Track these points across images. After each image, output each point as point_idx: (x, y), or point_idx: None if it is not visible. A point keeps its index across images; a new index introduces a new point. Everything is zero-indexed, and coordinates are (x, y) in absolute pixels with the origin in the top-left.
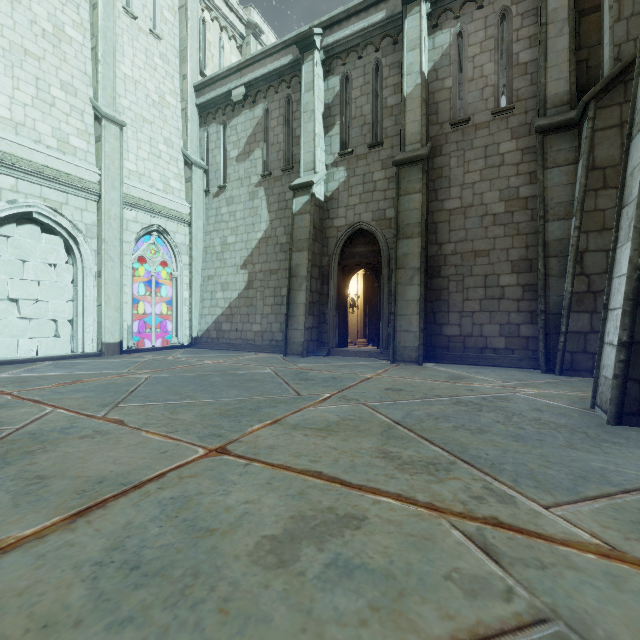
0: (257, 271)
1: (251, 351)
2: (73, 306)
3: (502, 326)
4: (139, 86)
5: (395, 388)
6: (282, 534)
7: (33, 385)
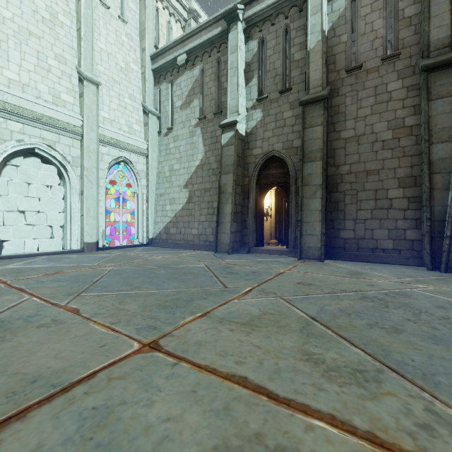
0: (195, 189)
1: (191, 249)
2: (64, 216)
3: (390, 231)
4: (111, 57)
5: (305, 282)
6: None
7: (25, 275)
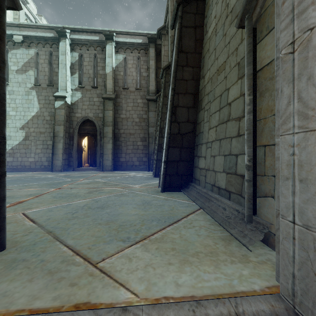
0: (31, 131)
1: (29, 171)
2: None
3: (138, 158)
4: None
5: (105, 176)
6: (88, 192)
7: None
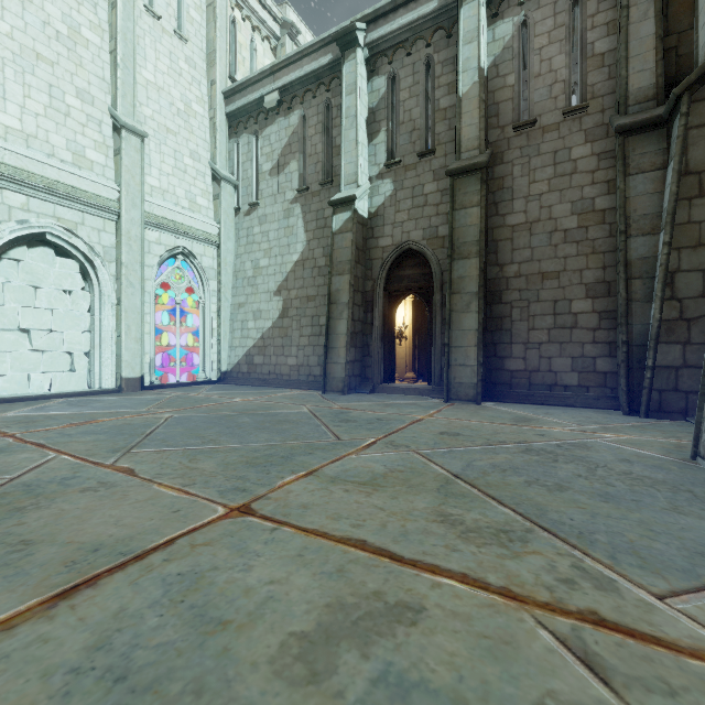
0: (293, 298)
1: (286, 387)
2: (90, 337)
3: (575, 359)
4: (162, 93)
5: (451, 432)
6: (315, 631)
7: (40, 426)
